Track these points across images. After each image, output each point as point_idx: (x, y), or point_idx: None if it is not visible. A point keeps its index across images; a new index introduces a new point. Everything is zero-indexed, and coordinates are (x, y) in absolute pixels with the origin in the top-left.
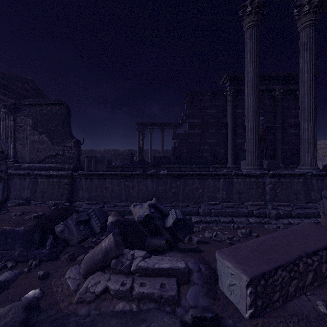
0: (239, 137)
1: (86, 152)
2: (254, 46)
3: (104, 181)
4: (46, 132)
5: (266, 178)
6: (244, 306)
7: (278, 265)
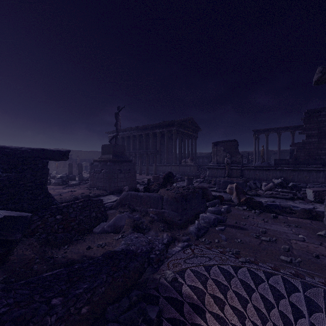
0: None
1: (206, 154)
2: None
3: (255, 172)
4: (228, 152)
5: None
6: (312, 198)
7: (323, 190)
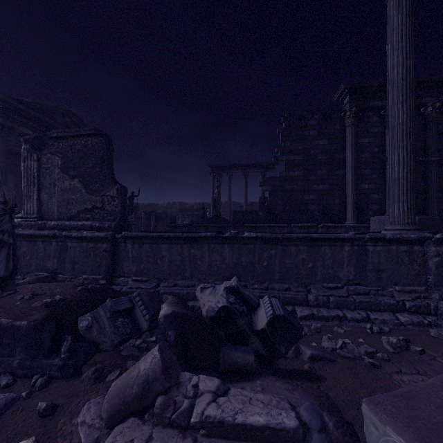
0: (366, 181)
1: (145, 206)
2: (405, 20)
3: (159, 247)
4: (79, 176)
5: (429, 245)
6: None
7: None
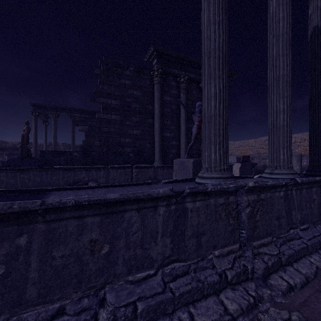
0: (168, 130)
1: None
2: None
3: None
4: None
5: (242, 194)
6: None
7: None
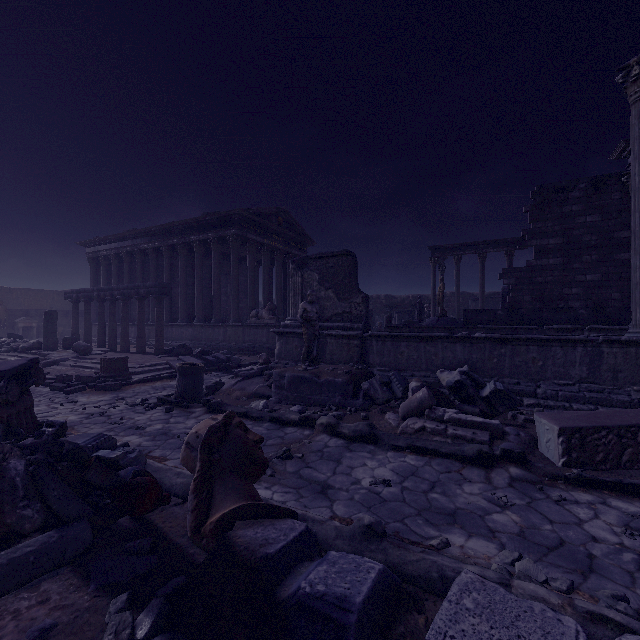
0: None
1: None
2: None
3: (399, 344)
4: (332, 287)
5: None
6: (557, 456)
7: (599, 425)
